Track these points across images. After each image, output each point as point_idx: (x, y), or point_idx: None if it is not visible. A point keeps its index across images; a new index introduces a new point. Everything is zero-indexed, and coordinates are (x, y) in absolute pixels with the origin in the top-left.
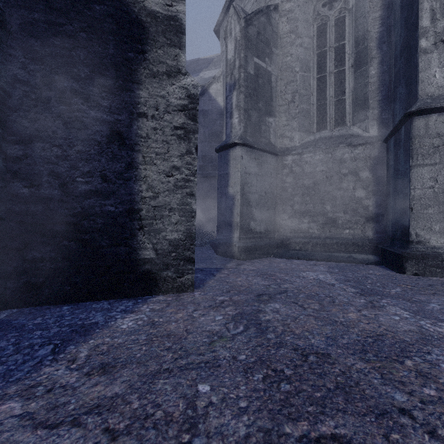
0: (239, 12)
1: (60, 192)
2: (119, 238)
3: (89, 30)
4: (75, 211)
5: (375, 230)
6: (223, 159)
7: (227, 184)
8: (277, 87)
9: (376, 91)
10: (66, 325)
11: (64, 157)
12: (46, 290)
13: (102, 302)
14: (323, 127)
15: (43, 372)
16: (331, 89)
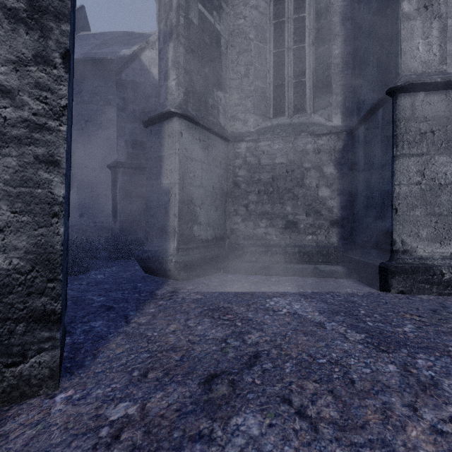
0: None
1: None
2: None
3: None
4: None
5: (340, 236)
6: (155, 136)
7: (160, 172)
8: (227, 54)
9: (339, 74)
10: None
11: None
12: None
13: None
14: (281, 112)
15: None
16: (290, 68)
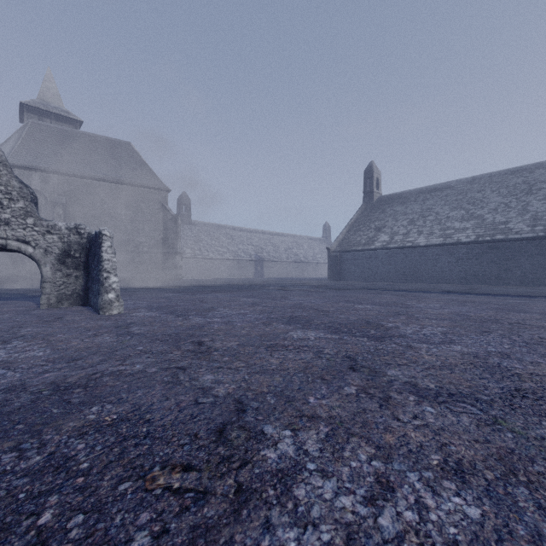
0: None
1: None
2: None
3: None
4: None
5: None
6: None
7: None
8: None
9: None
10: None
11: None
12: None
13: None
14: None
15: None
16: None
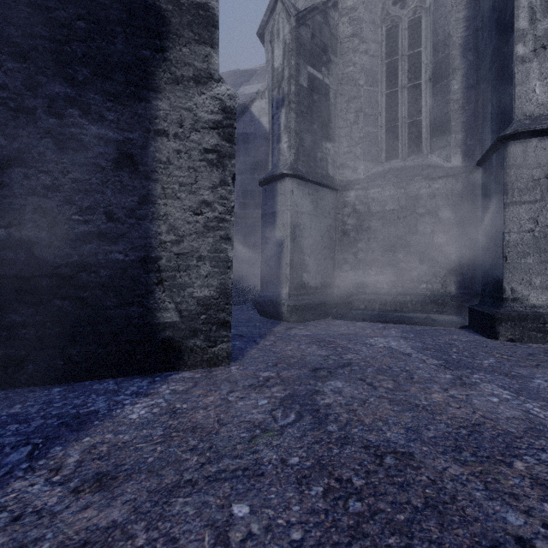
0: (289, 7)
1: (50, 234)
2: (130, 296)
3: (90, 19)
4: (70, 260)
5: (459, 284)
6: (269, 194)
7: (274, 227)
8: (336, 104)
9: (459, 110)
10: (53, 416)
11: (55, 188)
12: (30, 366)
13: (107, 381)
14: (394, 155)
15: (11, 488)
16: (404, 108)
